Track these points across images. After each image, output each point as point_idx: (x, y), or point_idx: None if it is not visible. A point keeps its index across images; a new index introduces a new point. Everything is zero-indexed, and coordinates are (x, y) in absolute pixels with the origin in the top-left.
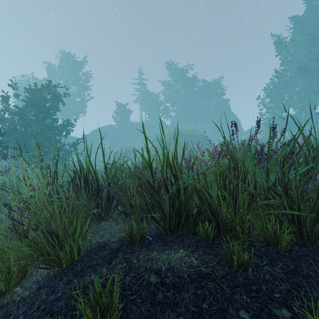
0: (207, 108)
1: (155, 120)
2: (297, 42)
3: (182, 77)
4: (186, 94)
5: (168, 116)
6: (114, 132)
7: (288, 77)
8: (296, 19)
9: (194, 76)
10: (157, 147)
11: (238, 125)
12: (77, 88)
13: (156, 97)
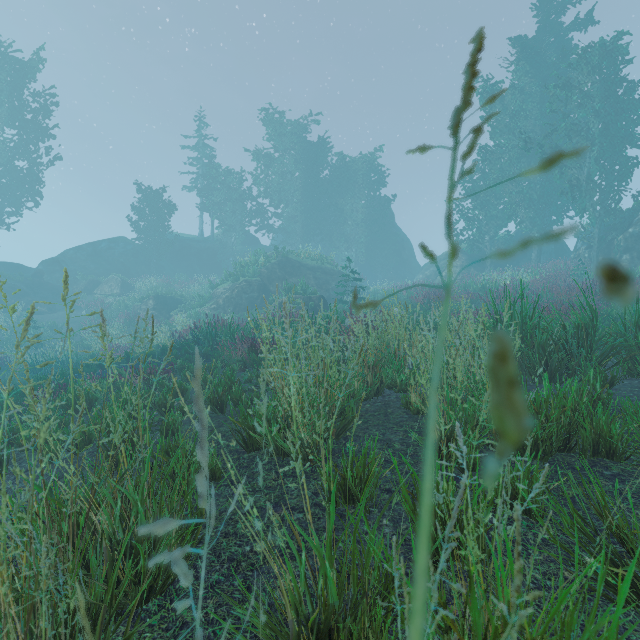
0: (348, 214)
1: (234, 234)
2: (525, 88)
3: (297, 141)
4: (305, 180)
5: (264, 225)
6: (130, 255)
7: (511, 157)
8: (525, 42)
9: (321, 143)
10: (237, 295)
11: (408, 253)
12: (21, 137)
13: (237, 181)
